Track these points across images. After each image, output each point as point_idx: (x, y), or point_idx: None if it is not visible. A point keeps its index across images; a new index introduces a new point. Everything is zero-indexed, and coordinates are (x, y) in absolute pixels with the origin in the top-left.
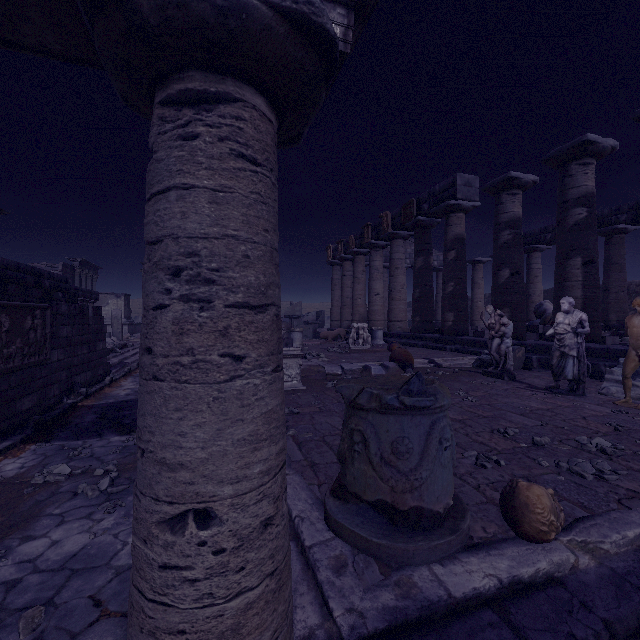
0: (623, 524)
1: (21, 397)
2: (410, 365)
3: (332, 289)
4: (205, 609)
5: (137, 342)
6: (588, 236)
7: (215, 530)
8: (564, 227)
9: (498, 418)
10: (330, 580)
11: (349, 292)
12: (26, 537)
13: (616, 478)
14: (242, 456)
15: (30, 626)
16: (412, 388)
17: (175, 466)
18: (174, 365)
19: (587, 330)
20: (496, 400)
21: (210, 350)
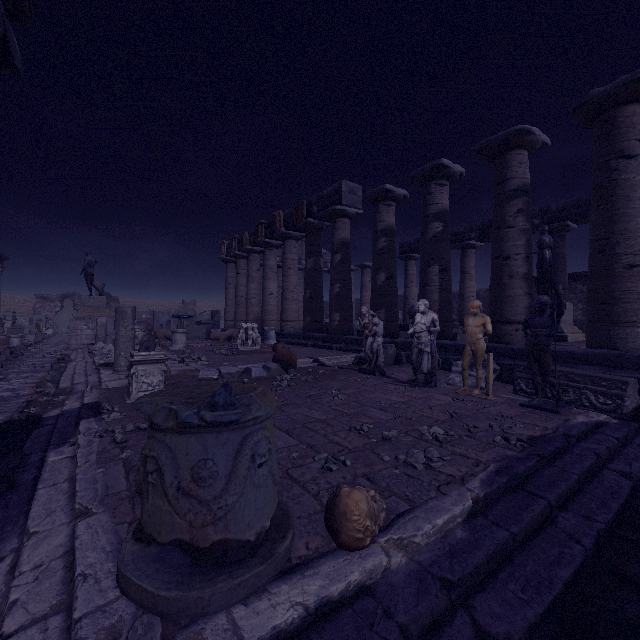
0: (436, 512)
1: None
2: (292, 365)
3: (226, 287)
4: None
5: None
6: (443, 247)
7: None
8: (426, 238)
9: (360, 415)
10: None
11: (244, 291)
12: None
13: (441, 465)
14: None
15: None
16: (217, 400)
17: None
18: None
19: (438, 329)
20: (363, 396)
21: None
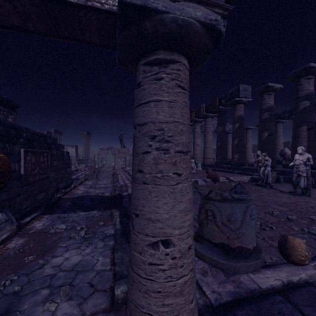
0: None
1: (38, 193)
2: (218, 180)
3: None
4: (168, 282)
5: (82, 168)
6: (310, 115)
7: (172, 249)
8: (297, 111)
9: (267, 206)
10: (201, 278)
11: None
12: (53, 256)
13: None
14: (182, 217)
15: (65, 294)
16: (237, 190)
17: (155, 221)
18: (154, 177)
19: (311, 163)
20: (264, 198)
21: (169, 171)
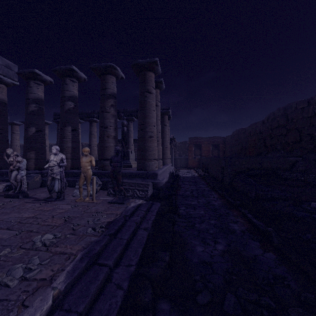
0: None
1: None
2: None
3: None
4: None
5: None
6: (74, 117)
7: None
8: (63, 110)
9: None
10: None
11: None
12: None
13: (37, 272)
14: None
15: None
16: None
17: None
18: None
19: (65, 164)
20: None
21: None
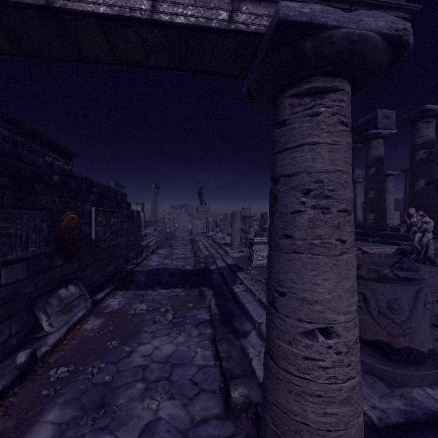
0: None
1: (109, 264)
2: None
3: None
4: (332, 385)
5: (150, 233)
6: None
7: (336, 340)
8: None
9: (433, 292)
10: None
11: None
12: (139, 342)
13: None
14: (348, 299)
15: (164, 390)
16: (403, 266)
17: (312, 302)
18: (309, 245)
19: None
20: None
21: (331, 237)
